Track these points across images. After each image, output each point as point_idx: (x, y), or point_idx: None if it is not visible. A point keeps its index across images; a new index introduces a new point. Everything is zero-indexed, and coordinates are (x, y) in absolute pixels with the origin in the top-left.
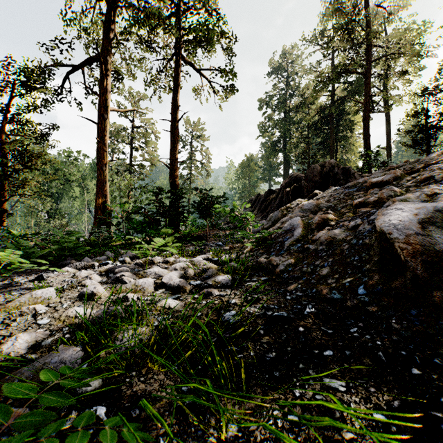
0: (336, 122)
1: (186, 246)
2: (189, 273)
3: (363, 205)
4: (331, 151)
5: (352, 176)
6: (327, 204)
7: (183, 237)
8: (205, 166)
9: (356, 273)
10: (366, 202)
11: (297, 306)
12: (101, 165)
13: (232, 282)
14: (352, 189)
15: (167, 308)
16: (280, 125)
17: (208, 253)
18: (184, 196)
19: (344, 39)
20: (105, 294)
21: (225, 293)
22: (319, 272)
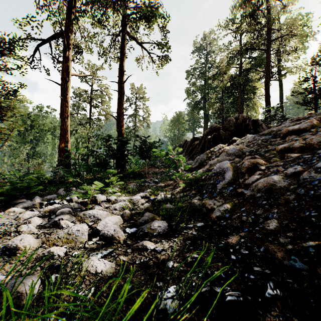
0: (243, 87)
1: (129, 182)
2: (126, 216)
3: (287, 151)
4: (240, 109)
5: (260, 127)
6: (249, 149)
7: (127, 174)
8: (146, 120)
9: (320, 234)
10: (291, 147)
11: (250, 276)
12: (63, 117)
13: (168, 230)
14: (268, 136)
15: (93, 273)
16: (201, 90)
17: (146, 191)
18: (128, 142)
19: (250, 24)
20: (32, 247)
21: (161, 245)
22: (264, 225)
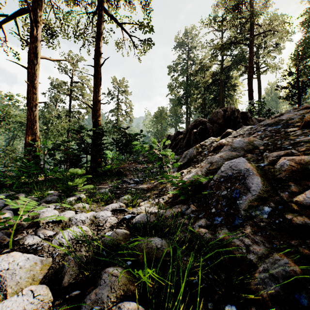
0: (224, 84)
1: (104, 182)
2: (68, 273)
3: None
4: (221, 105)
5: (249, 119)
6: (261, 141)
7: (103, 172)
8: (128, 114)
9: None
10: None
11: None
12: (30, 105)
13: None
14: (276, 126)
15: None
16: (184, 85)
17: (122, 198)
18: (104, 134)
19: (234, 17)
20: None
21: None
22: None
